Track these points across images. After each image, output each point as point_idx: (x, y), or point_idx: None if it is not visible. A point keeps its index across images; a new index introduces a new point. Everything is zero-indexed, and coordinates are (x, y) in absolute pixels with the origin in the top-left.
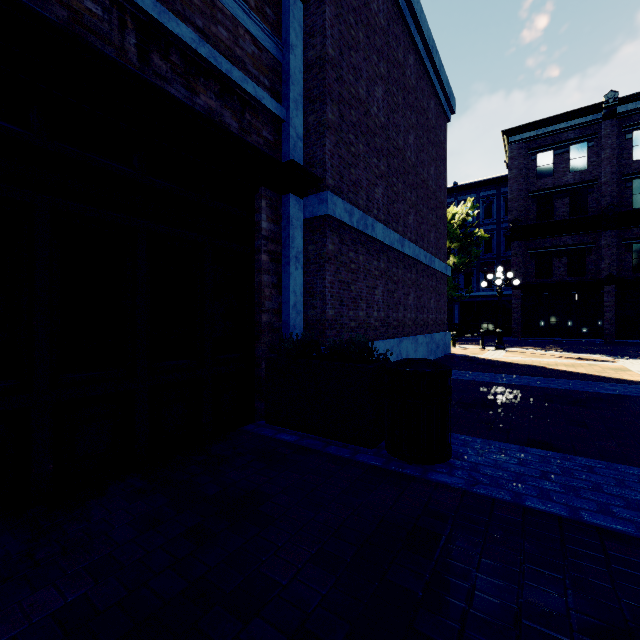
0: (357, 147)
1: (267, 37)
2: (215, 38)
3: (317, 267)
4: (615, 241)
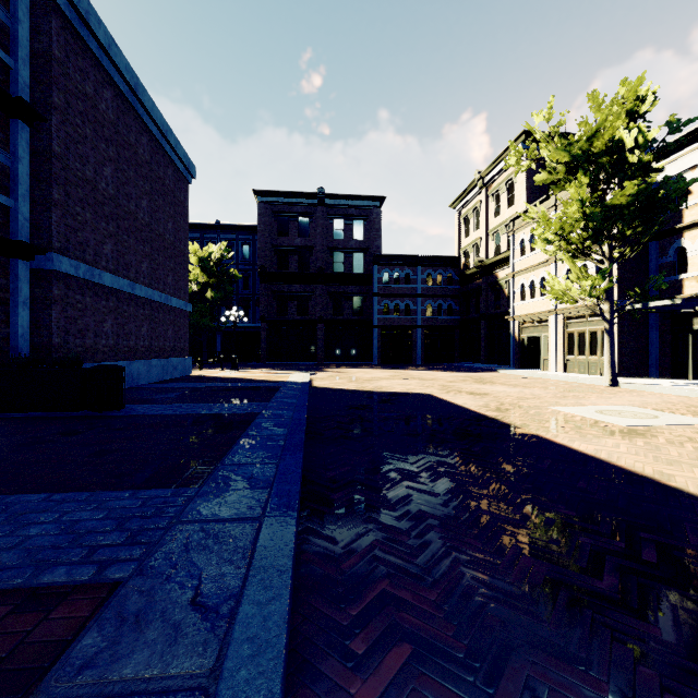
0: (84, 216)
1: None
2: None
3: (44, 306)
4: (324, 293)
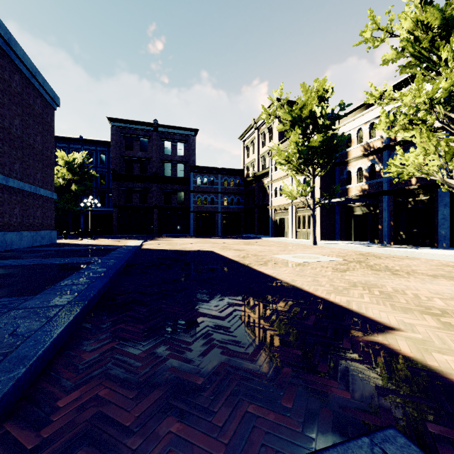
0: None
1: None
2: None
3: None
4: (158, 189)
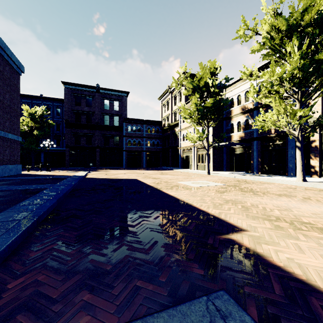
0: None
1: None
2: None
3: None
4: (99, 134)
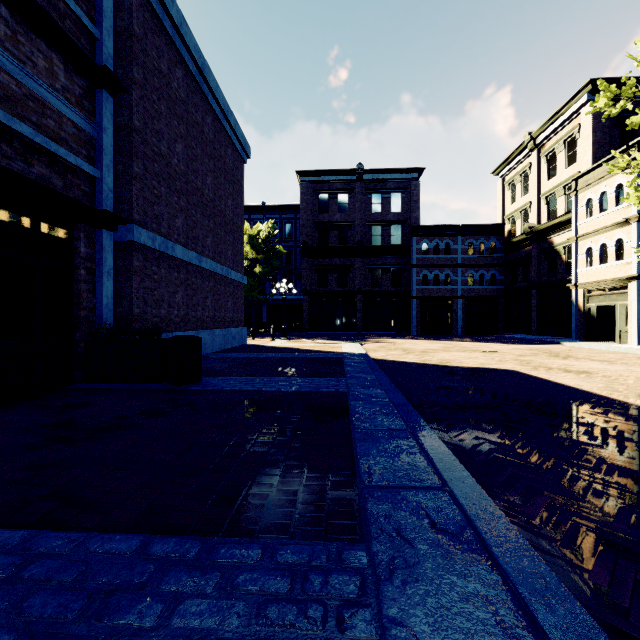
0: (160, 190)
1: (85, 121)
2: (46, 127)
3: (125, 277)
4: (363, 265)
